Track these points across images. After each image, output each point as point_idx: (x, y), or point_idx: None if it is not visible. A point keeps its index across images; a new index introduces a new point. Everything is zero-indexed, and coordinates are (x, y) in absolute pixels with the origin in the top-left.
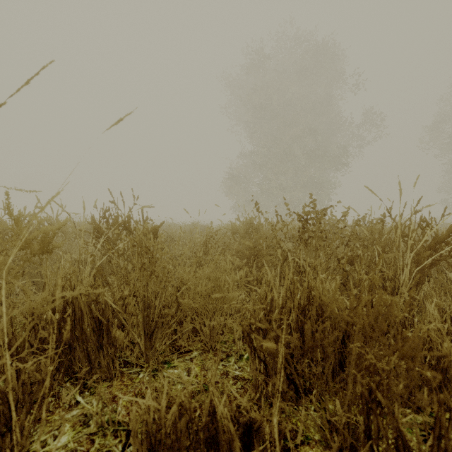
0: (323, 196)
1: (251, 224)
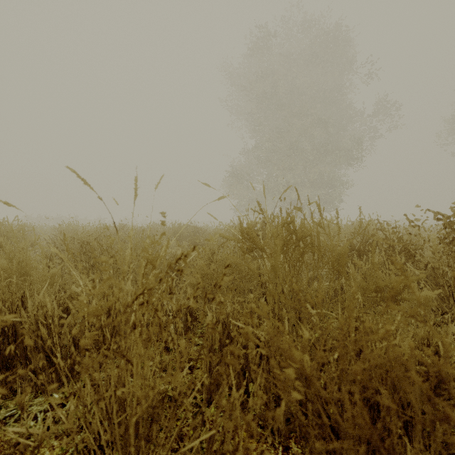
0: (333, 195)
1: (289, 225)
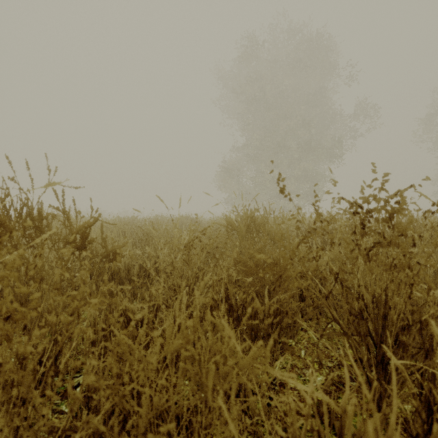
0: (316, 189)
1: (252, 218)
